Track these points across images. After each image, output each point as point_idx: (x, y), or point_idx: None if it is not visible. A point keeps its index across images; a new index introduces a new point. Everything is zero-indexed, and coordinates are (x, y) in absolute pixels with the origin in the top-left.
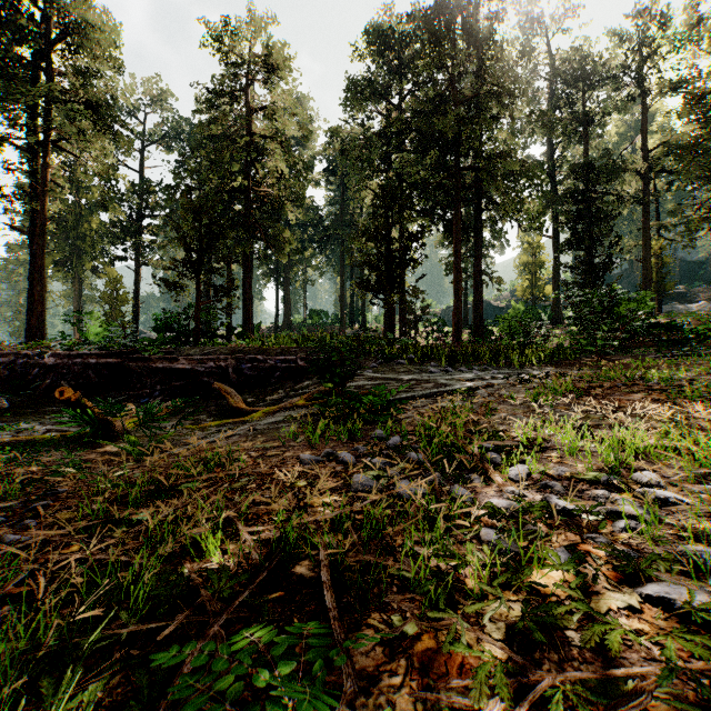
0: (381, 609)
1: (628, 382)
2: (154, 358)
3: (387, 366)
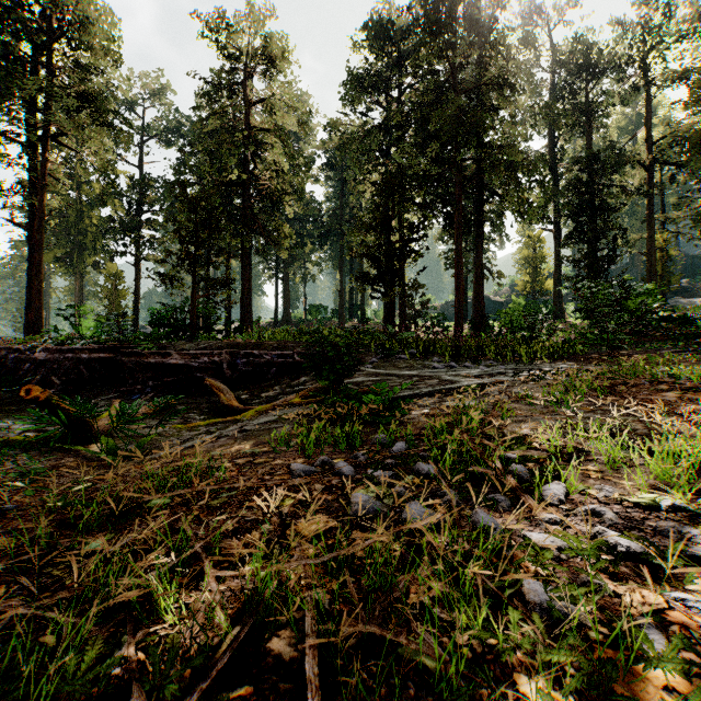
0: None
1: (655, 379)
2: (147, 353)
3: (387, 361)
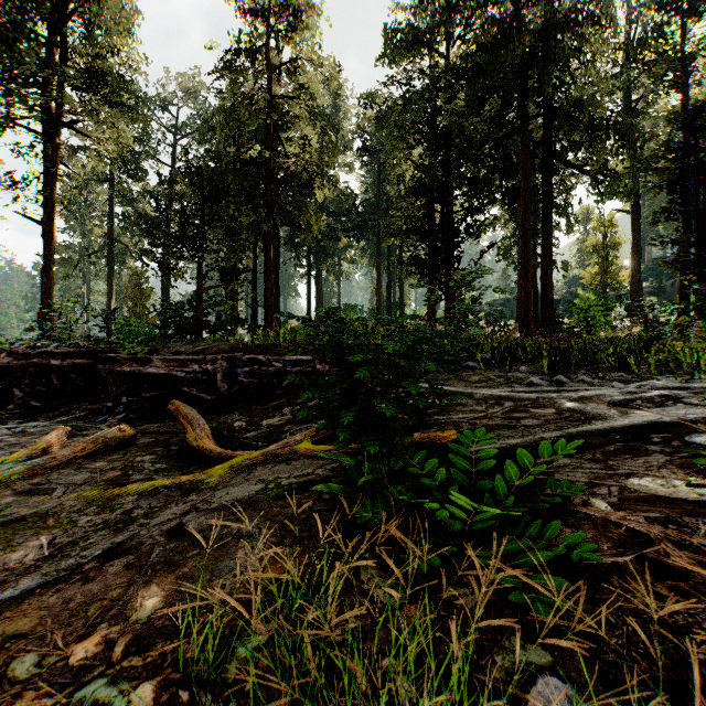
0: None
1: None
2: (123, 358)
3: (448, 371)
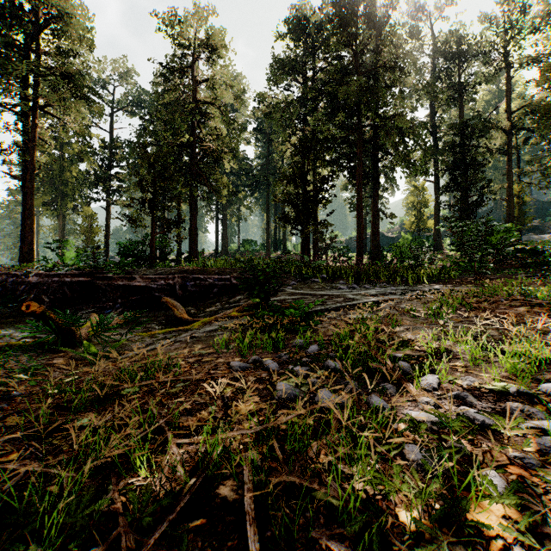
0: (308, 548)
1: (510, 297)
2: (116, 277)
3: (304, 283)
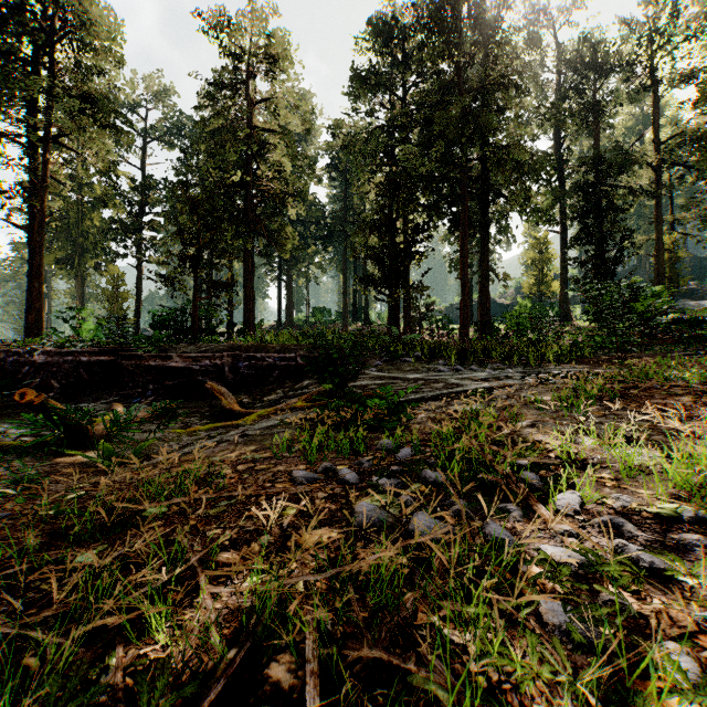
0: None
1: (667, 383)
2: (147, 356)
3: (392, 364)
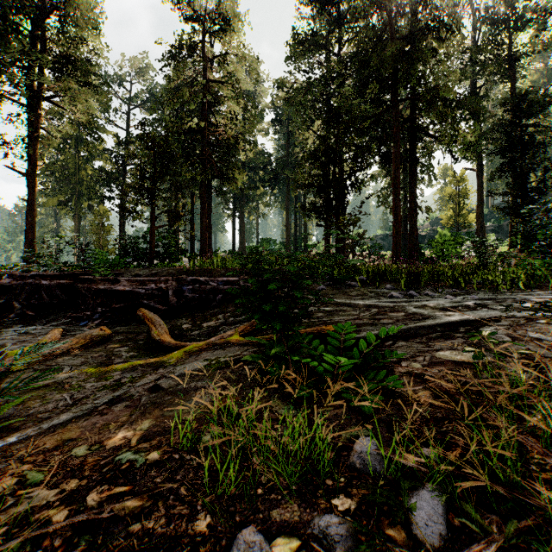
0: None
1: None
2: (98, 279)
3: (336, 288)
